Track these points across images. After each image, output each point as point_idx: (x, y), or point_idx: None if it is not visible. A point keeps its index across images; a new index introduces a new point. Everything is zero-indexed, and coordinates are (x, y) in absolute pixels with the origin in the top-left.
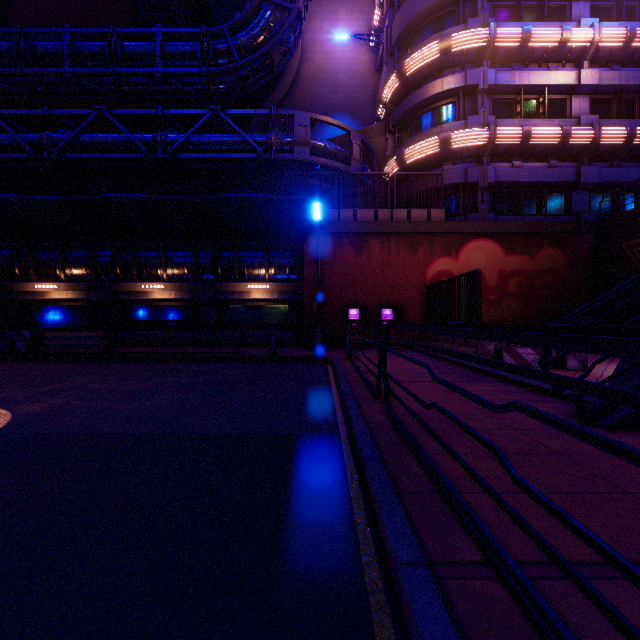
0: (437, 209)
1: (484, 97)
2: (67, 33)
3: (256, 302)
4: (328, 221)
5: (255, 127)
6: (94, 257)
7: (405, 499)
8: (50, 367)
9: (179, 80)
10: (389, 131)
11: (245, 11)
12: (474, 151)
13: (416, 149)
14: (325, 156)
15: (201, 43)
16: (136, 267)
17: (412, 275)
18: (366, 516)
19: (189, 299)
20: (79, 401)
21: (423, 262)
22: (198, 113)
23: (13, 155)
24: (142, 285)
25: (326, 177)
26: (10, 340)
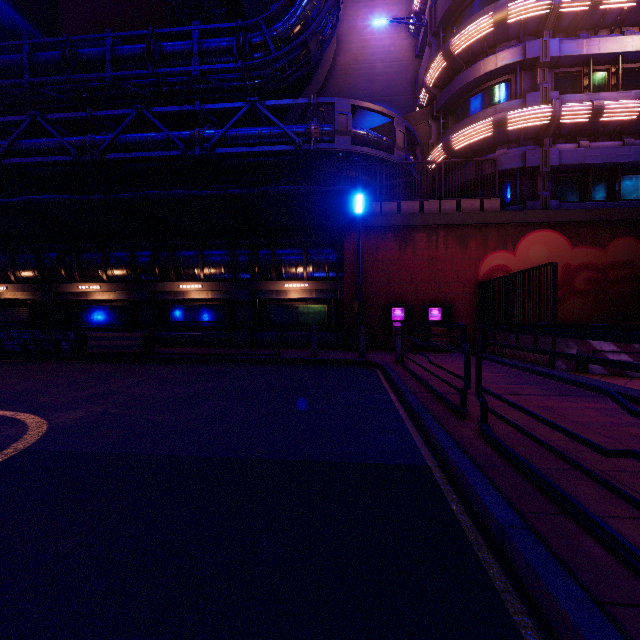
0: (491, 198)
1: (546, 71)
2: (109, 38)
3: (293, 301)
4: (370, 215)
5: (289, 123)
6: (134, 257)
7: (621, 621)
8: (92, 368)
9: (215, 77)
10: (433, 117)
11: (281, 1)
12: (533, 132)
13: (466, 134)
14: (367, 145)
15: (237, 38)
16: (174, 267)
17: (462, 271)
18: (540, 635)
19: (226, 299)
20: (118, 409)
21: (475, 257)
22: (235, 107)
23: (59, 158)
24: (180, 285)
25: (367, 168)
26: (55, 340)
